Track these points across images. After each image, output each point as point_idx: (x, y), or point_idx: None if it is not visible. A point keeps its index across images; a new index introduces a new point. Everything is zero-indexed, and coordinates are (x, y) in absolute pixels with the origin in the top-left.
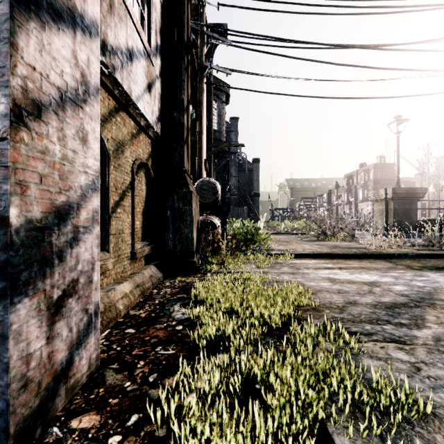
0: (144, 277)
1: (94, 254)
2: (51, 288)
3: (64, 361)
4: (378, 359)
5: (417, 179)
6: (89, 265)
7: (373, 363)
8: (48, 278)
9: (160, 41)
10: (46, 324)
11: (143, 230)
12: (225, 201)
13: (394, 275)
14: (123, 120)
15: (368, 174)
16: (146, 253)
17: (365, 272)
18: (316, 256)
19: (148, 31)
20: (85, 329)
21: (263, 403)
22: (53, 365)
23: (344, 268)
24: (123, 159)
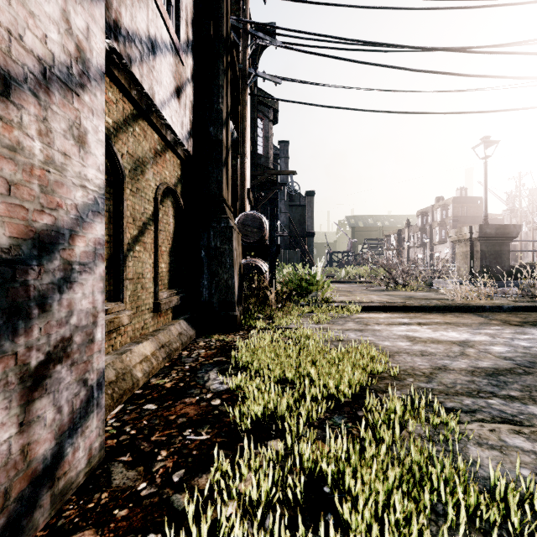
0: (171, 334)
1: (96, 302)
2: (27, 351)
3: (48, 456)
4: (489, 447)
5: (506, 216)
6: (88, 317)
7: (484, 453)
8: (22, 336)
9: (192, 36)
10: (18, 403)
11: (170, 275)
12: (273, 240)
13: (489, 332)
14: (144, 131)
15: (445, 210)
16: (174, 304)
17: (451, 328)
18: (387, 309)
19: (176, 20)
20: (83, 408)
21: (336, 516)
22: (29, 464)
23: (424, 323)
24: (144, 182)
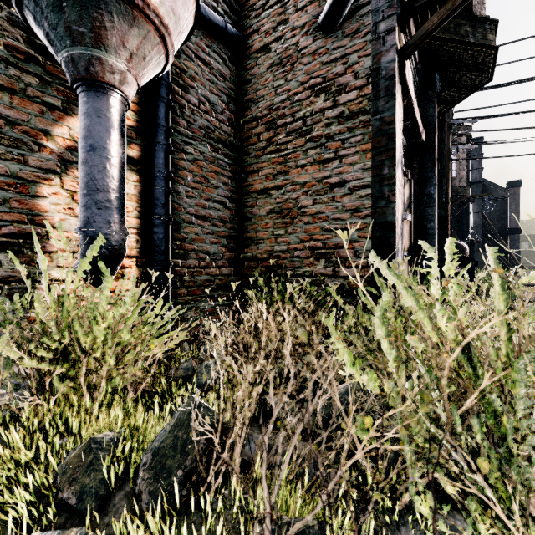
0: None
1: None
2: None
3: None
4: None
5: None
6: None
7: None
8: None
9: None
10: None
11: None
12: (472, 258)
13: None
14: None
15: None
16: None
17: None
18: None
19: None
20: None
21: None
22: None
23: None
24: None
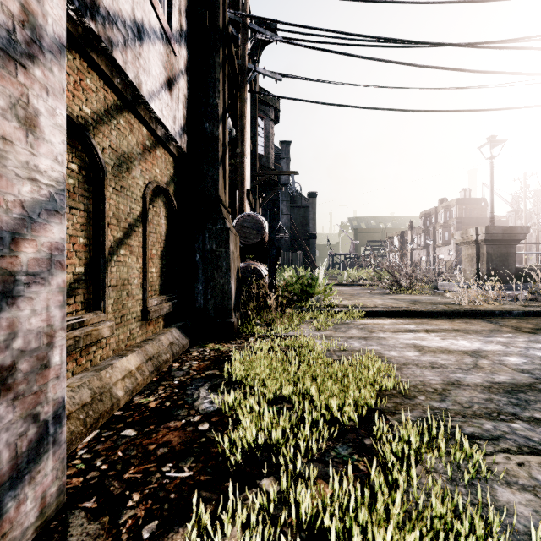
0: (161, 345)
1: (52, 319)
2: None
3: None
4: (521, 487)
5: (510, 217)
6: (41, 338)
7: (515, 496)
8: None
9: (186, 26)
10: None
11: (161, 280)
12: (273, 242)
13: (501, 340)
14: (130, 124)
15: (449, 212)
16: (165, 312)
17: (461, 336)
18: (392, 314)
19: (168, 7)
20: (32, 450)
21: None
22: None
23: (432, 330)
24: (130, 179)
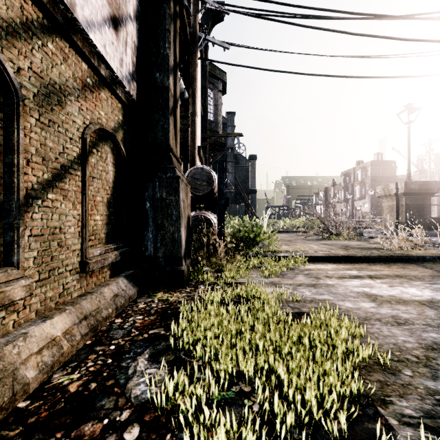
0: (102, 299)
1: None
2: None
3: None
4: None
5: (415, 176)
6: None
7: None
8: None
9: None
10: None
11: (108, 228)
12: (222, 193)
13: None
14: (63, 53)
15: (365, 171)
16: (111, 261)
17: (407, 283)
18: (331, 259)
19: None
20: None
21: None
22: None
23: (375, 276)
24: (63, 115)
